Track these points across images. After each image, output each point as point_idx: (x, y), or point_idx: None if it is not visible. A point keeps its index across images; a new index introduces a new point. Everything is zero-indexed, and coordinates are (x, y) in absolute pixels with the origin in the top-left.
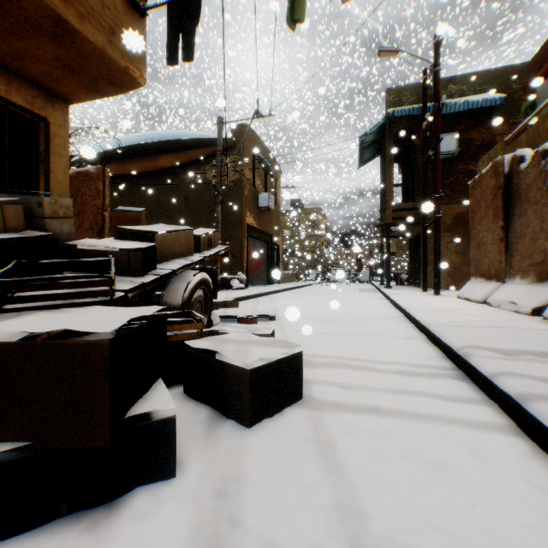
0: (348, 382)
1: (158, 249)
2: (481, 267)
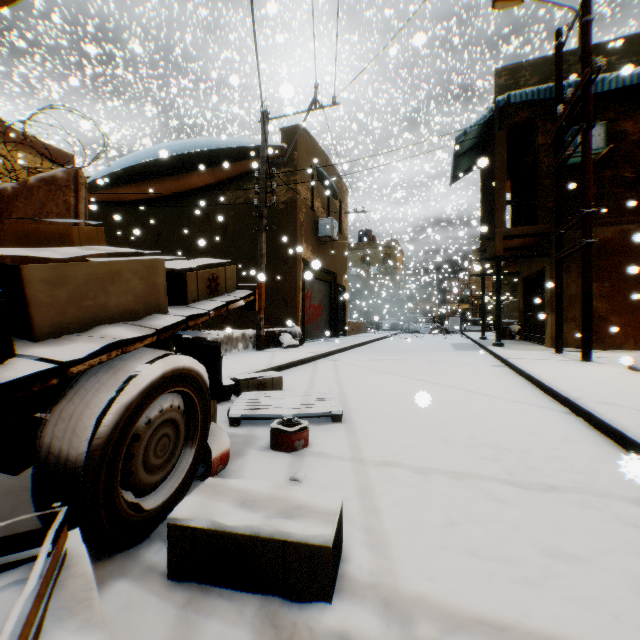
0: None
1: (43, 303)
2: None
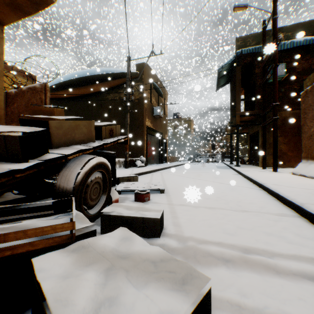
0: (262, 305)
1: (55, 135)
2: (313, 152)
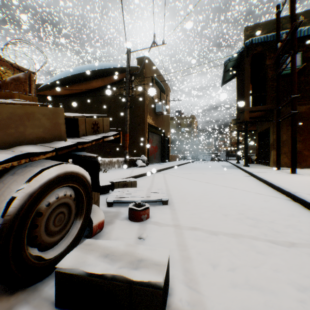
0: None
1: None
2: None
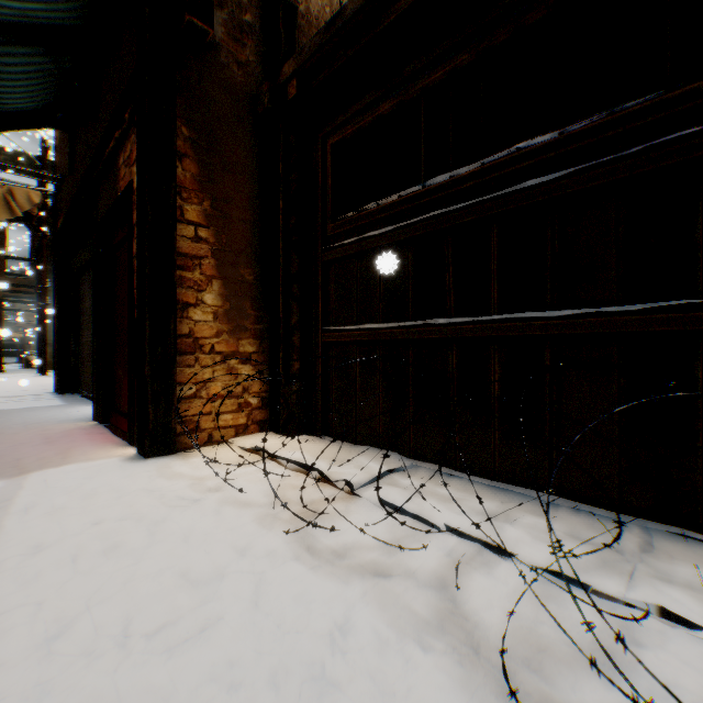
0: None
1: None
2: None
